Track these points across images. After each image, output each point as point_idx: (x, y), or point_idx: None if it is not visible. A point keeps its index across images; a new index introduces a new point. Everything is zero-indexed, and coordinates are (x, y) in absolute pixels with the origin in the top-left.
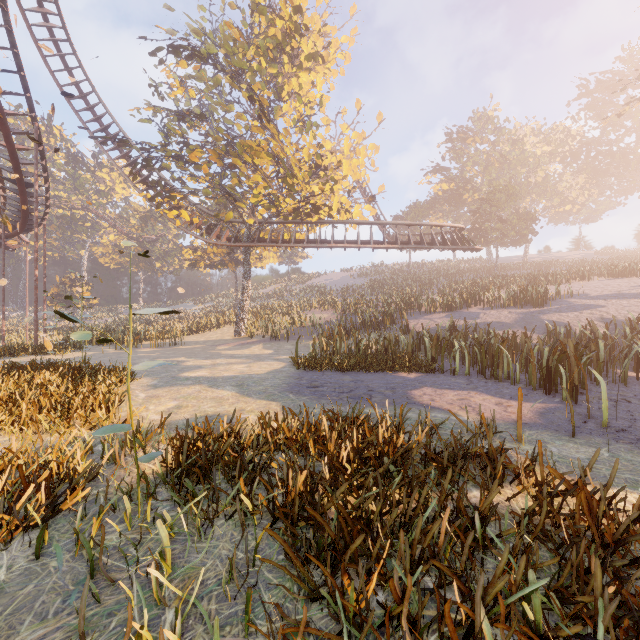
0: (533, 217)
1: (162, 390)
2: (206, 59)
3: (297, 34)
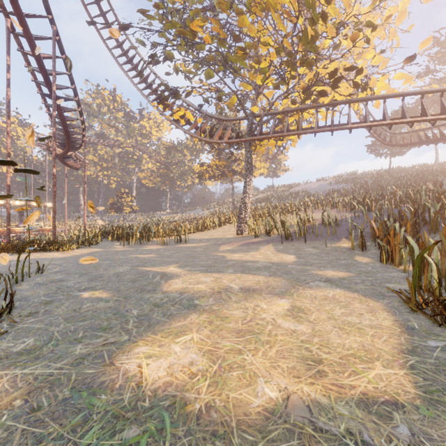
0: None
1: None
2: None
3: None
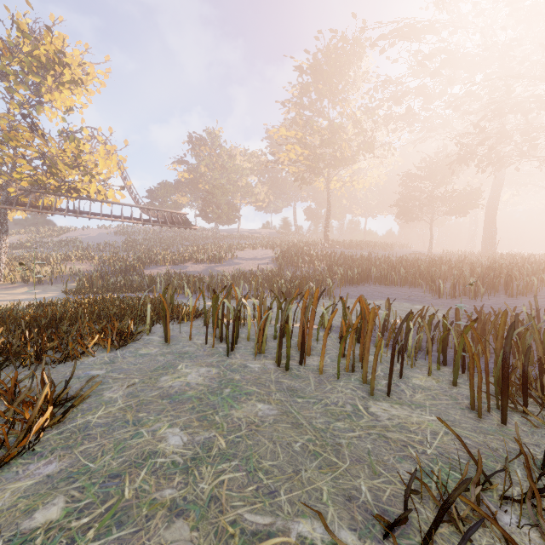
0: (237, 208)
1: None
2: None
3: (60, 65)
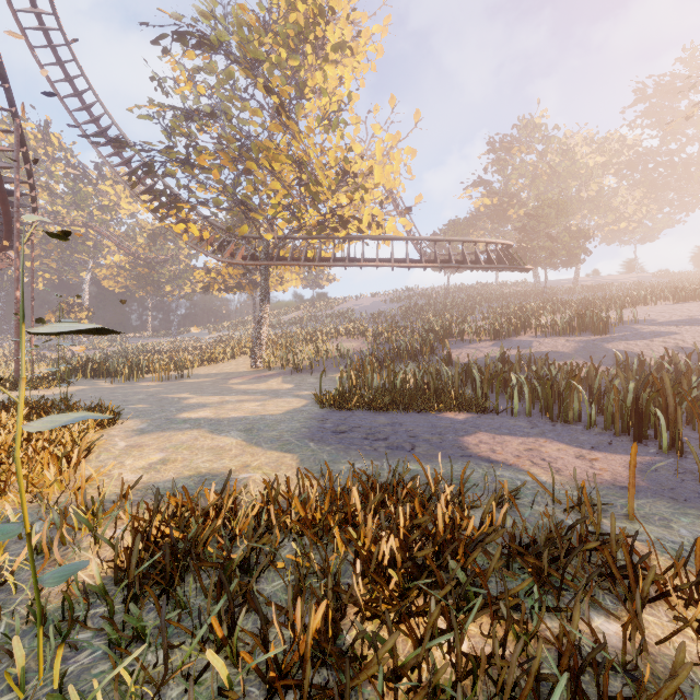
0: (586, 235)
1: (149, 437)
2: (217, 48)
3: (322, 19)
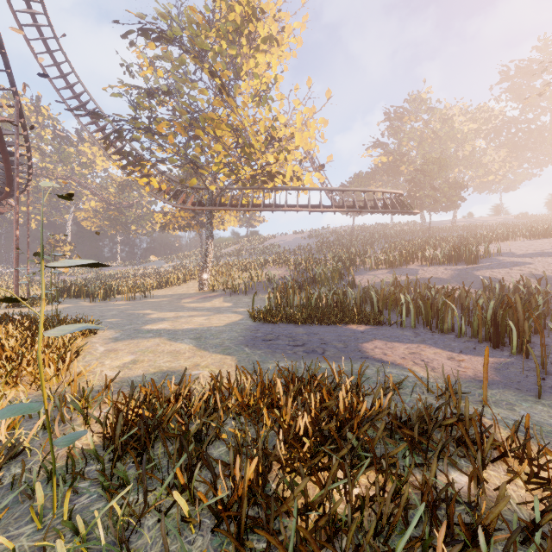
0: (462, 186)
1: (122, 343)
2: (172, 41)
3: (254, 18)
